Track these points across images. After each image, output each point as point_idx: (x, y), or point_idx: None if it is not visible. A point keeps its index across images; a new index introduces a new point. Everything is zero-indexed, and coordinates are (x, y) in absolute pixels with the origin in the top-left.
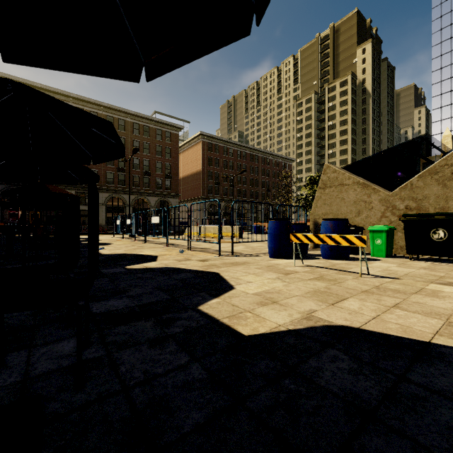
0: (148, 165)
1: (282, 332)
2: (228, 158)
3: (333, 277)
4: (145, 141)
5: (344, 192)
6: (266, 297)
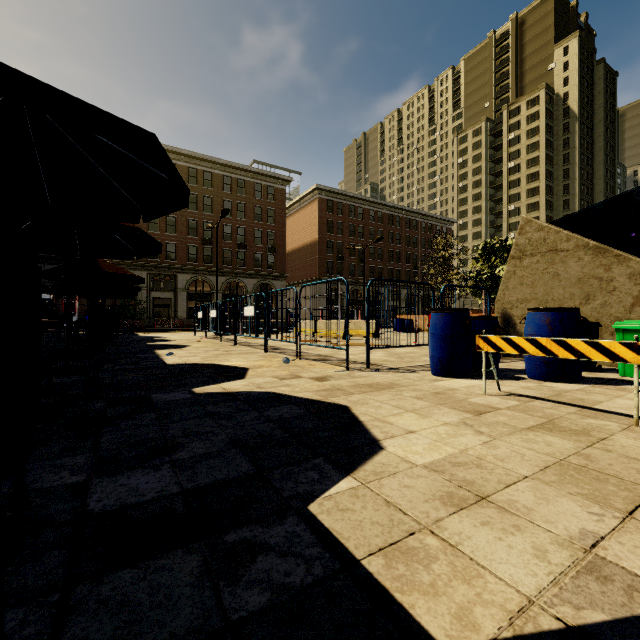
0: (243, 234)
1: (551, 639)
2: (357, 222)
3: (577, 423)
4: (239, 201)
5: (558, 264)
6: (457, 479)
